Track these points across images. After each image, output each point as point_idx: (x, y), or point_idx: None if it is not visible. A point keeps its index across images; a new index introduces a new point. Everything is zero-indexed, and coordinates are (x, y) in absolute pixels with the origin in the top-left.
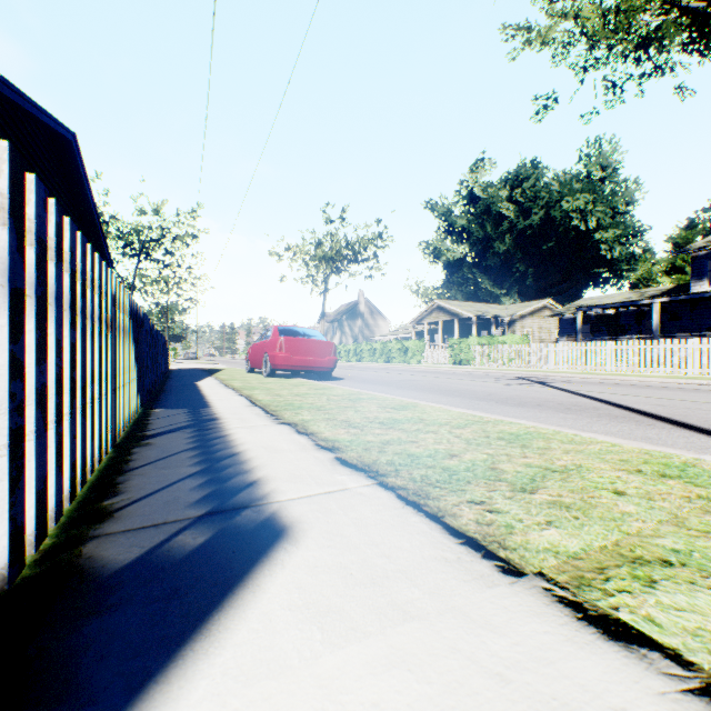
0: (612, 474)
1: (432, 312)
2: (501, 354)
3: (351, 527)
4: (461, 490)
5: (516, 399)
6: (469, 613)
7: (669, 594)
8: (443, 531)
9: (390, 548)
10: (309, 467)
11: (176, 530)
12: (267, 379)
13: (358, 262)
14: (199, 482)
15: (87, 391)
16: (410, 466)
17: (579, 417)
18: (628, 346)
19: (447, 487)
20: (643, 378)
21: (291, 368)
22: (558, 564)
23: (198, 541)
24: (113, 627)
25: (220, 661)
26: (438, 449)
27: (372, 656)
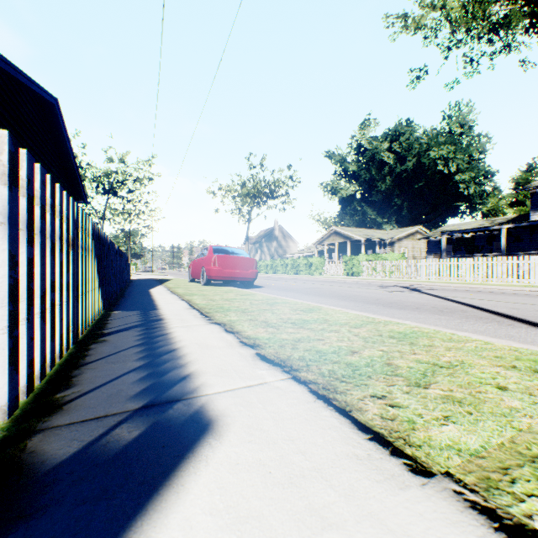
0: (492, 370)
1: (330, 236)
2: (384, 268)
3: (269, 421)
4: (364, 384)
5: (398, 303)
6: (386, 522)
7: None
8: (352, 426)
9: (305, 443)
10: (234, 362)
11: (114, 423)
12: (204, 287)
13: (274, 198)
14: (140, 376)
15: (46, 299)
16: (319, 361)
17: (451, 318)
18: (483, 261)
19: (351, 381)
20: (496, 286)
21: (222, 278)
22: (463, 464)
23: (132, 435)
24: (37, 534)
25: None
26: (341, 346)
27: None
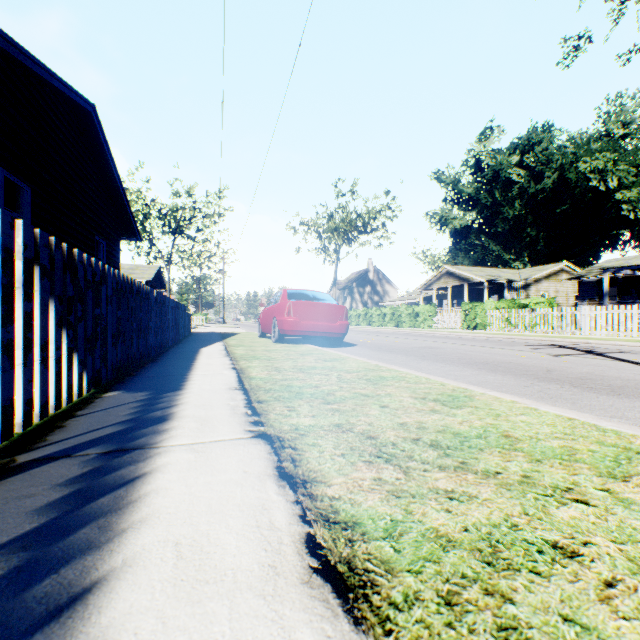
0: None
1: (441, 278)
2: (523, 319)
3: None
4: None
5: (596, 380)
6: None
7: None
8: None
9: None
10: None
11: None
12: (274, 345)
13: (367, 232)
14: None
15: None
16: None
17: None
18: None
19: None
20: None
21: (300, 333)
22: None
23: None
24: None
25: None
26: None
27: None
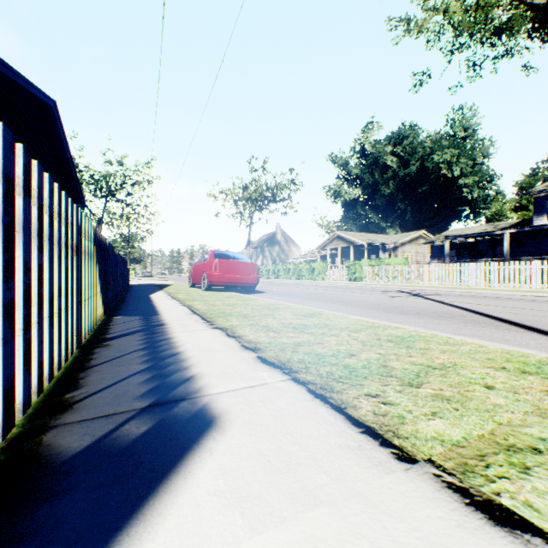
0: (482, 371)
1: (333, 240)
2: (387, 273)
3: (269, 417)
4: (360, 385)
5: (399, 308)
6: (371, 499)
7: (542, 480)
8: (346, 421)
9: (302, 436)
10: (236, 364)
11: (123, 420)
12: (205, 292)
13: (276, 202)
14: (145, 378)
15: (54, 303)
16: (317, 363)
17: (450, 322)
18: (485, 266)
19: (348, 382)
20: (498, 291)
21: (224, 284)
22: (444, 452)
23: (141, 430)
24: (61, 512)
25: (152, 546)
26: (339, 349)
27: (287, 541)
